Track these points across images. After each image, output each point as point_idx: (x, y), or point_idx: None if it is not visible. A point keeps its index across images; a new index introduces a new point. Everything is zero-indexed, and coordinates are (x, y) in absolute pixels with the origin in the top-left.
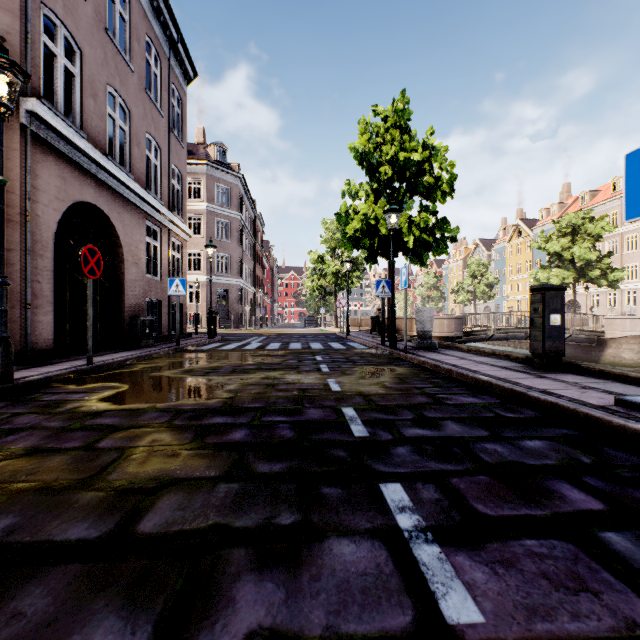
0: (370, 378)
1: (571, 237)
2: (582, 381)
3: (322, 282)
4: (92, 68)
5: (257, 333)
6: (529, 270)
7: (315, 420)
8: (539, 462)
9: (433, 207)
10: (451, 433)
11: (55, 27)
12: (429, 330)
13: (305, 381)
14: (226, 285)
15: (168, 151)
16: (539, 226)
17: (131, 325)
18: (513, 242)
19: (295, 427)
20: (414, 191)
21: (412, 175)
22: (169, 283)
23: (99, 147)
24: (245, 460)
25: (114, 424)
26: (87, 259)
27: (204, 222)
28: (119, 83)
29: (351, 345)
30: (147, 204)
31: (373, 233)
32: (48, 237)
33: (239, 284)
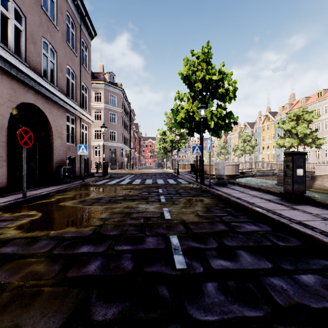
0: (189, 207)
1: (296, 121)
2: (320, 212)
3: (165, 145)
4: (32, 27)
5: (130, 172)
6: (273, 138)
7: (150, 249)
8: (320, 305)
9: (224, 105)
10: (245, 265)
11: (9, 2)
12: (222, 174)
13: (149, 210)
14: (114, 147)
15: (80, 75)
16: (278, 115)
17: (57, 171)
18: (264, 124)
19: (135, 257)
20: (214, 97)
21: (213, 88)
22: (78, 148)
23: (37, 72)
24: (88, 301)
25: (11, 253)
26: (22, 136)
27: (103, 114)
28: (50, 36)
29: (179, 181)
30: (67, 104)
31: (191, 120)
32: (3, 123)
33: (121, 146)
